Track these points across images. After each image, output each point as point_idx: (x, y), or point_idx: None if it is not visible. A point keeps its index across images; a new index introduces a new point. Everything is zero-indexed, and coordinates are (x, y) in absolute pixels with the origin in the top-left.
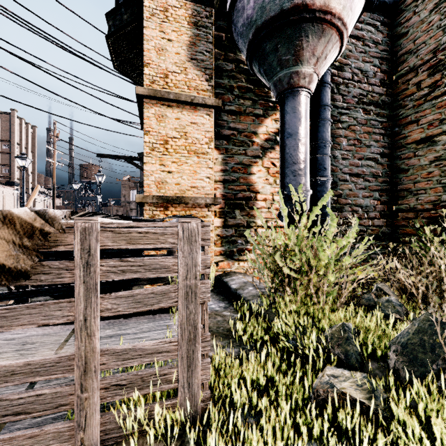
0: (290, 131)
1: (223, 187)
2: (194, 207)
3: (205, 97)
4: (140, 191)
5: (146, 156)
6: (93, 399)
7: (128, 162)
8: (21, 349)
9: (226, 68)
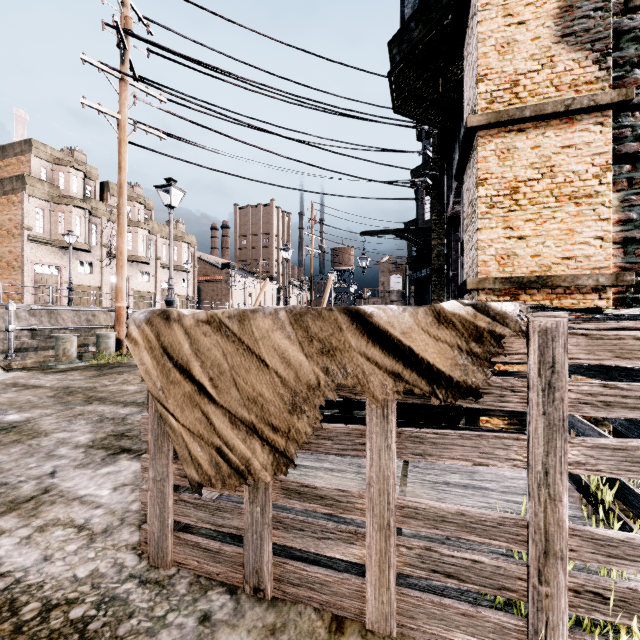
0: None
1: (621, 253)
2: (569, 293)
3: (596, 93)
4: (409, 276)
5: (481, 218)
6: (558, 601)
7: (398, 236)
8: (359, 472)
9: (628, 26)
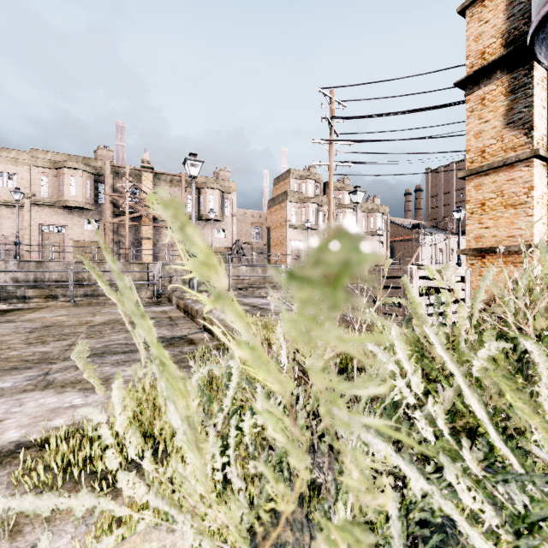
0: None
1: None
2: (511, 254)
3: (519, 154)
4: None
5: (467, 219)
6: None
7: None
8: None
9: None
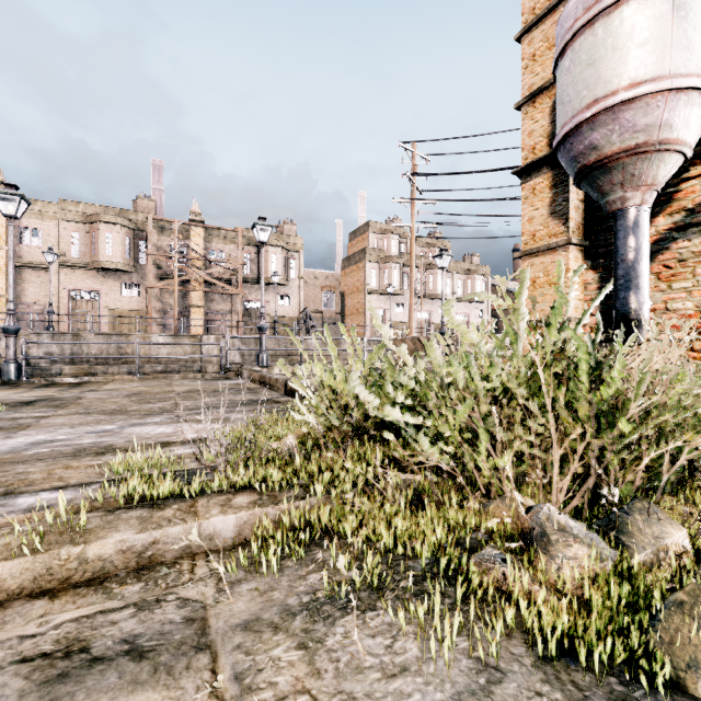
0: (613, 251)
1: (599, 304)
2: None
3: (558, 241)
4: None
5: None
6: None
7: None
8: None
9: None
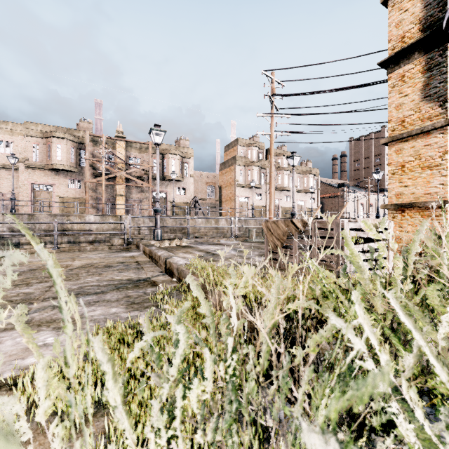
0: None
1: None
2: (427, 209)
3: (434, 123)
4: None
5: (389, 179)
6: None
7: None
8: None
9: None
